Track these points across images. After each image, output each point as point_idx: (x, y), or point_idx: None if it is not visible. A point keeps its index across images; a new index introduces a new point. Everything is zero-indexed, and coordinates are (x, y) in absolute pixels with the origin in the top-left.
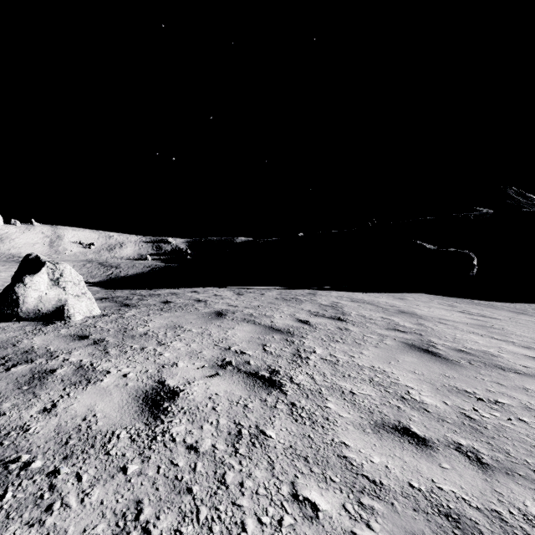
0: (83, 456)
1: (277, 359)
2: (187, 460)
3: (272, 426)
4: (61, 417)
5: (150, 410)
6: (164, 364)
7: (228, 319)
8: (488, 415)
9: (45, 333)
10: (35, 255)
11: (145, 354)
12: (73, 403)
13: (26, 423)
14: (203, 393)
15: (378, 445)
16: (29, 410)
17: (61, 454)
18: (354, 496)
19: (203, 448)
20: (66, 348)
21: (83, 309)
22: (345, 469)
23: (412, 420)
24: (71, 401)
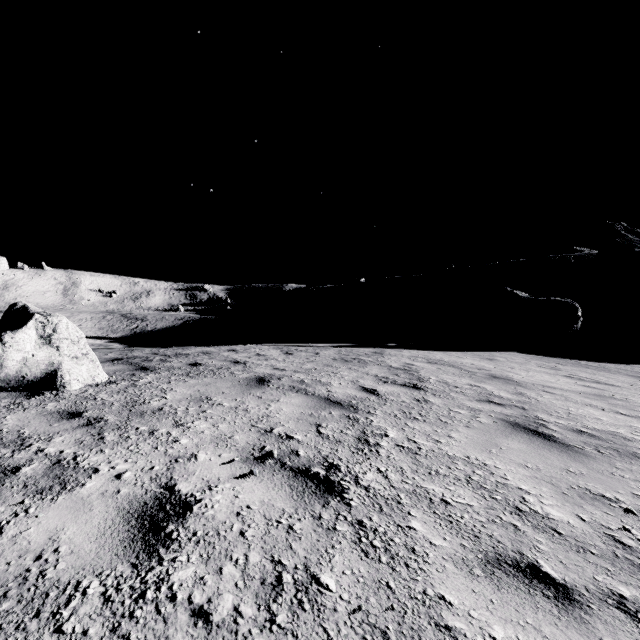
0: (15, 635)
1: (337, 447)
2: None
3: (330, 566)
4: (3, 554)
5: (145, 537)
6: (178, 457)
7: (272, 388)
8: None
9: (25, 408)
10: (22, 304)
11: (153, 441)
12: (29, 526)
13: None
14: (229, 505)
15: (496, 602)
16: None
17: None
18: None
19: (219, 614)
20: (46, 431)
21: (83, 375)
22: None
23: (540, 551)
24: (27, 523)
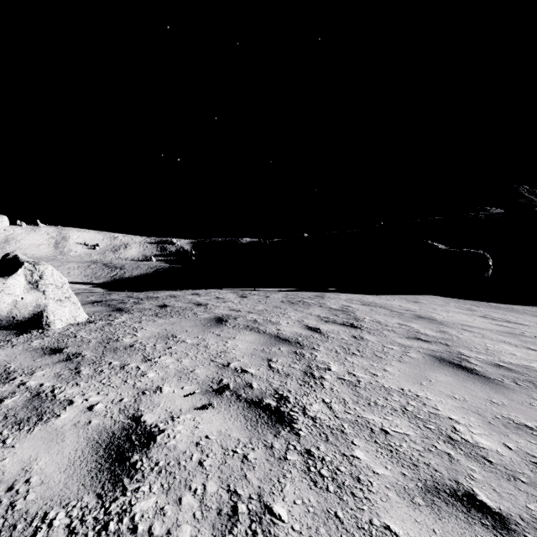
0: None
1: (286, 380)
2: None
3: (282, 496)
4: None
5: (111, 467)
6: (145, 390)
7: (229, 327)
8: None
9: (13, 345)
10: (14, 255)
11: (124, 375)
12: (4, 457)
13: None
14: (189, 435)
15: (439, 532)
16: None
17: None
18: None
19: None
20: (30, 366)
21: (65, 316)
22: None
23: (474, 479)
24: (3, 454)
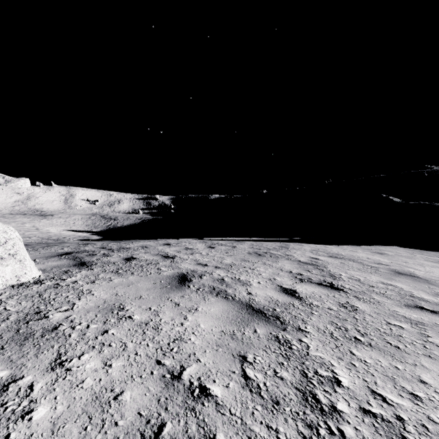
0: None
1: (276, 422)
2: None
3: None
4: None
5: None
6: None
7: (192, 290)
8: None
9: None
10: None
11: None
12: None
13: None
14: None
15: None
16: None
17: None
18: None
19: None
20: None
21: (5, 276)
22: None
23: None
24: None
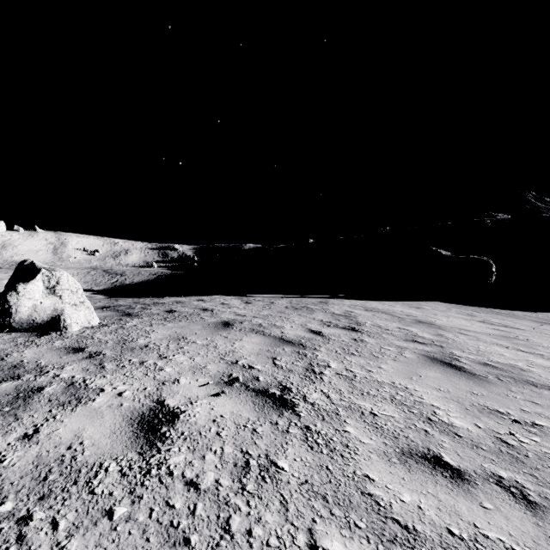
0: (62, 495)
1: (289, 375)
2: (186, 500)
3: (285, 456)
4: (43, 445)
5: (146, 435)
6: (164, 381)
7: (236, 330)
8: (527, 440)
9: (38, 345)
10: (30, 261)
11: (144, 369)
12: (58, 427)
13: (1, 453)
14: (207, 415)
15: (407, 479)
16: (7, 436)
17: (37, 493)
18: (385, 547)
19: (205, 484)
20: (58, 362)
21: (81, 319)
22: (371, 511)
23: (443, 447)
24: (56, 425)
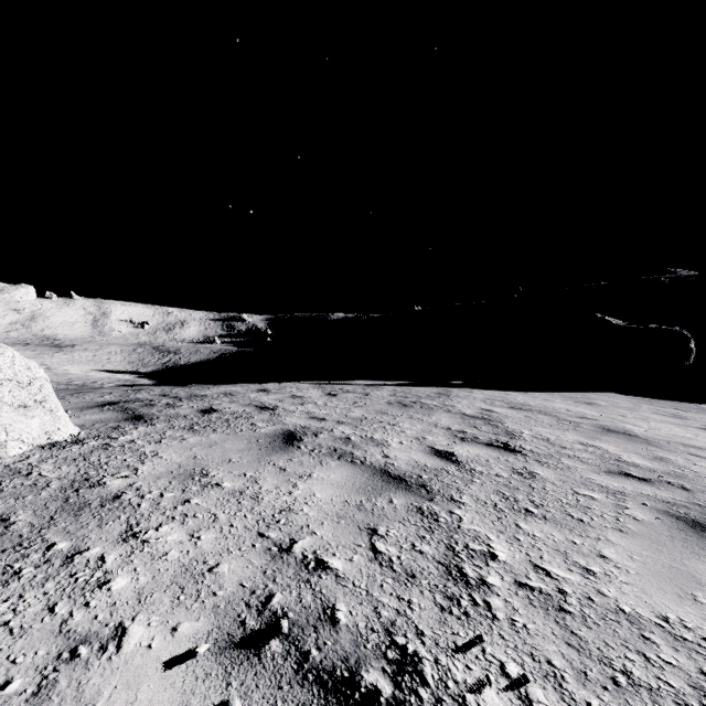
0: None
1: (409, 594)
2: None
3: None
4: None
5: None
6: (81, 640)
7: (303, 451)
8: None
9: None
10: None
11: (58, 585)
12: None
13: None
14: None
15: None
16: None
17: None
18: None
19: None
20: None
21: (31, 432)
22: None
23: None
24: None
